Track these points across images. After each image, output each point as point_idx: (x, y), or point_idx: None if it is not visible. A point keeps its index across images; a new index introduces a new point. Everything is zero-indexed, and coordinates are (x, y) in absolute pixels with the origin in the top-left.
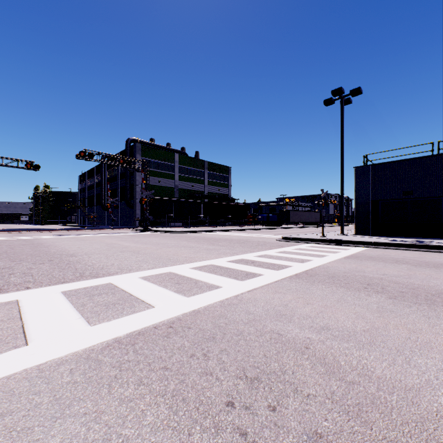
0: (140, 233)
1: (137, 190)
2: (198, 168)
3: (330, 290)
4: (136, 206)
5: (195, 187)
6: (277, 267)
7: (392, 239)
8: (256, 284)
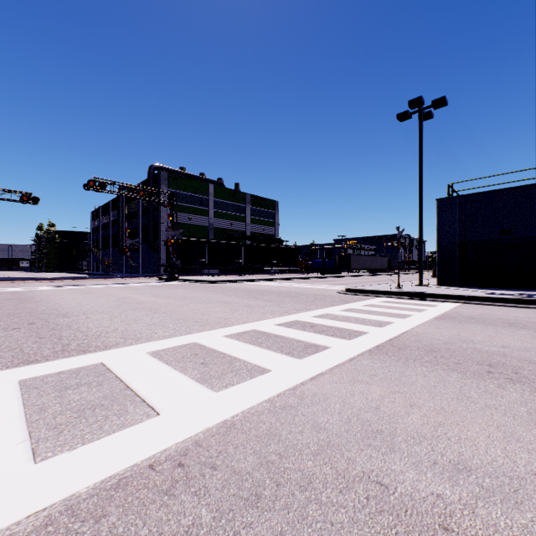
0: (165, 283)
1: (162, 229)
2: (238, 202)
3: (437, 376)
4: (161, 249)
5: (234, 225)
6: (347, 334)
7: (489, 292)
8: (321, 364)
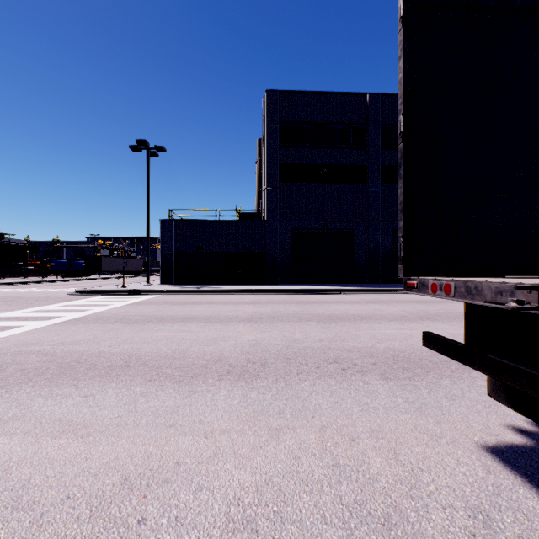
0: None
1: None
2: None
3: (87, 326)
4: None
5: None
6: (47, 318)
7: (183, 287)
8: (14, 332)
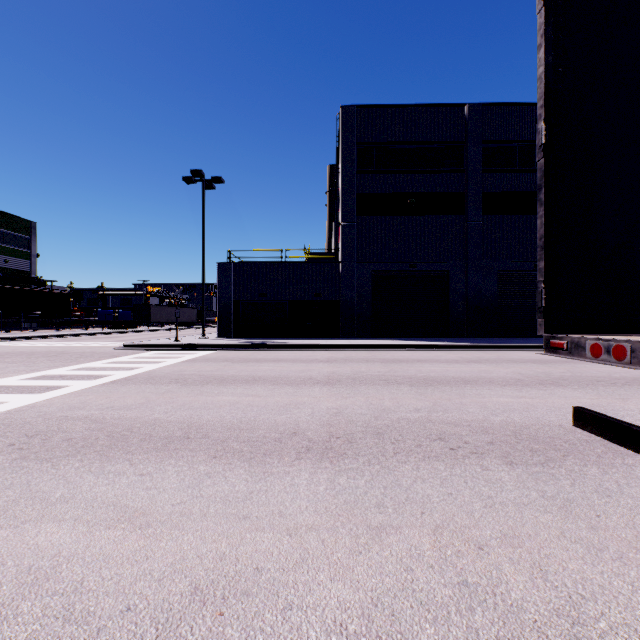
0: None
1: None
2: None
3: (138, 387)
4: None
5: None
6: (94, 377)
7: (244, 341)
8: (58, 393)
